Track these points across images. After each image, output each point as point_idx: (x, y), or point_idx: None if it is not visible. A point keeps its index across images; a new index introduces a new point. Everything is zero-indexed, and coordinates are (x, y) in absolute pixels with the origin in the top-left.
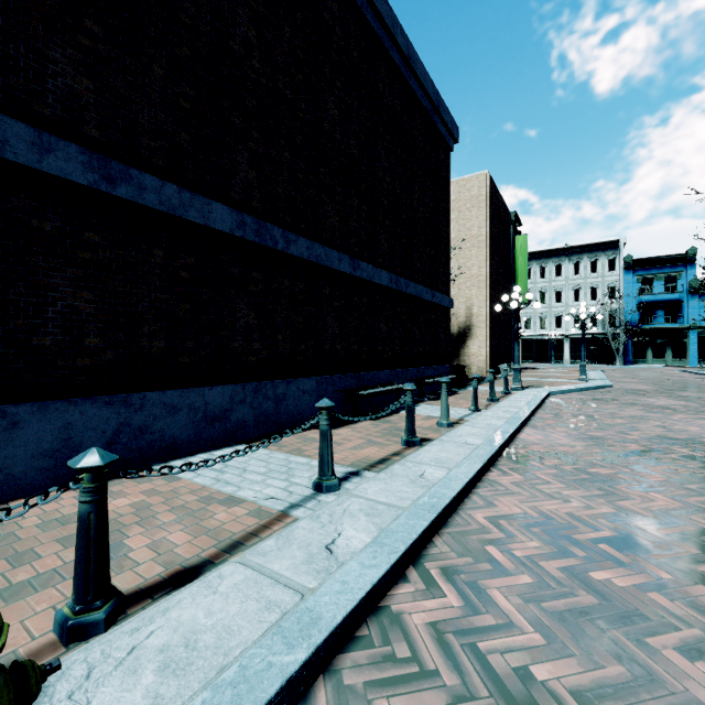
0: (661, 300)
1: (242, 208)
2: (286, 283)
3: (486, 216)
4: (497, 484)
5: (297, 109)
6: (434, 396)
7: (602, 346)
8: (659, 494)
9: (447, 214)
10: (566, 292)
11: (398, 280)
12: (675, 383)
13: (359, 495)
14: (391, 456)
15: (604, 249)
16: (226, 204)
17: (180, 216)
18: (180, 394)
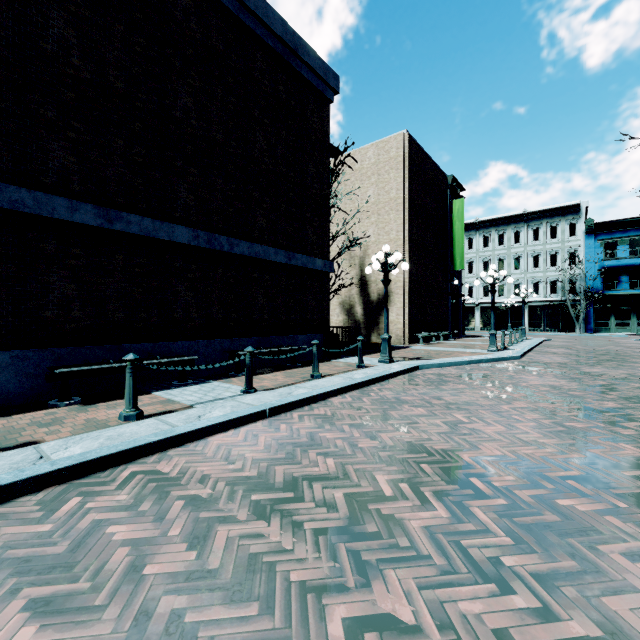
0: (625, 265)
1: None
2: None
3: (404, 178)
4: None
5: None
6: (273, 369)
7: (562, 313)
8: (42, 631)
9: (324, 170)
10: (525, 259)
11: (213, 237)
12: (604, 355)
13: None
14: None
15: (564, 214)
16: None
17: None
18: None
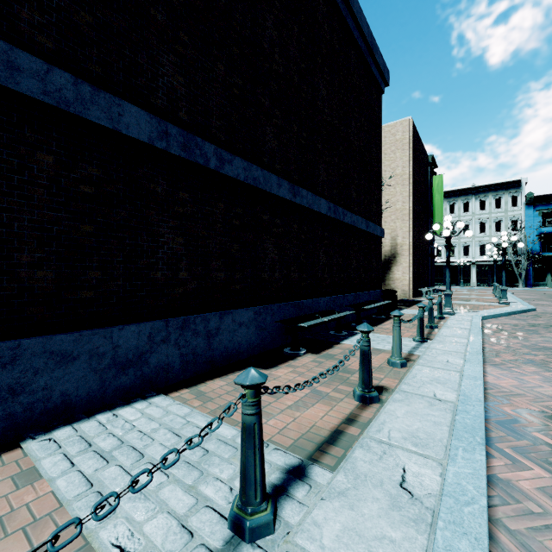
0: None
1: (166, 118)
2: (221, 206)
3: (409, 157)
4: (518, 492)
5: (233, 20)
6: (370, 320)
7: None
8: None
9: (379, 151)
10: (473, 225)
11: (336, 209)
12: None
13: (309, 551)
14: (346, 424)
15: (507, 188)
16: (145, 110)
17: (76, 113)
18: (76, 338)
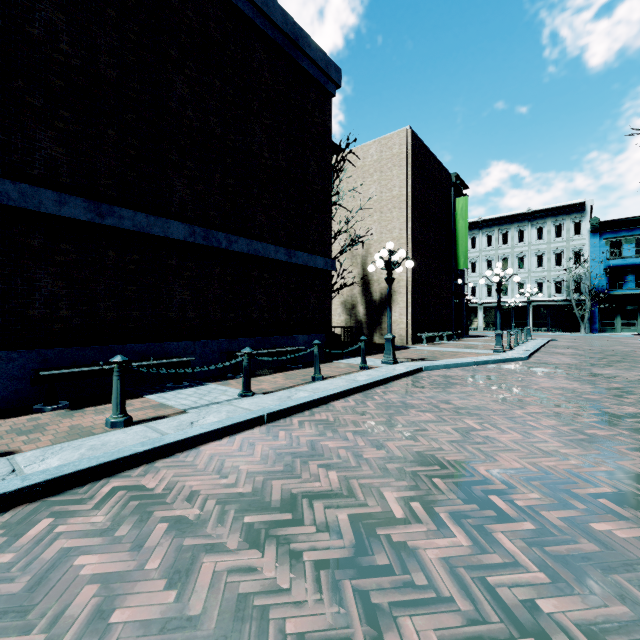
0: (631, 264)
1: None
2: None
3: (407, 175)
4: None
5: None
6: (273, 370)
7: (566, 313)
8: None
9: (325, 165)
10: (529, 258)
11: (210, 234)
12: (613, 356)
13: None
14: None
15: (569, 212)
16: None
17: None
18: None
